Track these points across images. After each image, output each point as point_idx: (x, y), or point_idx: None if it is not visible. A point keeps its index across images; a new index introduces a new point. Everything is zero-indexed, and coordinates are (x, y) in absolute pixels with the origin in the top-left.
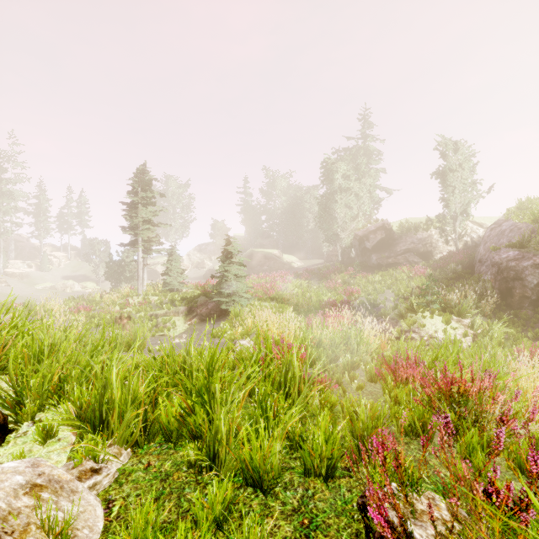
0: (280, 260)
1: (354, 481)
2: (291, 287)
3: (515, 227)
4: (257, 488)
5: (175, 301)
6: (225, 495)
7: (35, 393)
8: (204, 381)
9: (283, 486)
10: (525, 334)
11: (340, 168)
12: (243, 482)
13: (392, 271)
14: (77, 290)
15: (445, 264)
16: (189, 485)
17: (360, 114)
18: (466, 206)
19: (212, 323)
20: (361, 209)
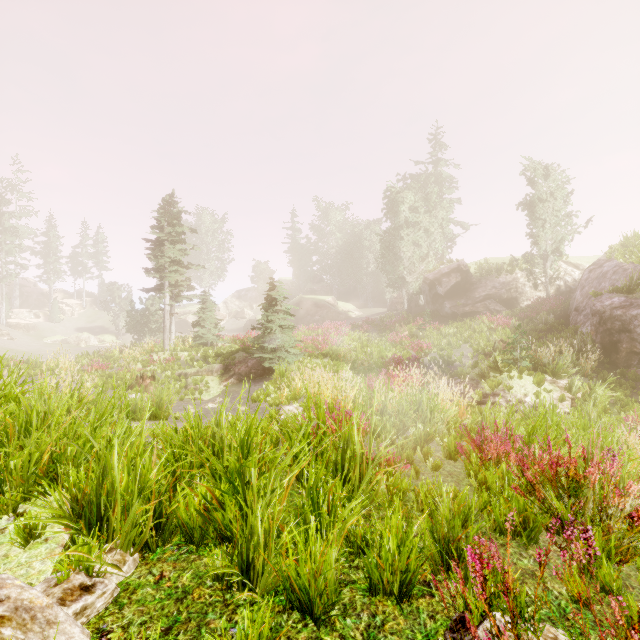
0: (335, 309)
1: (438, 602)
2: (348, 341)
3: (620, 268)
4: (306, 613)
5: (209, 357)
6: (260, 630)
7: (18, 478)
8: (235, 465)
9: (341, 610)
10: (636, 399)
11: (407, 198)
12: (287, 605)
13: (470, 322)
14: (93, 345)
15: (534, 312)
16: (214, 608)
17: (431, 133)
18: (559, 244)
19: (253, 384)
20: (432, 247)
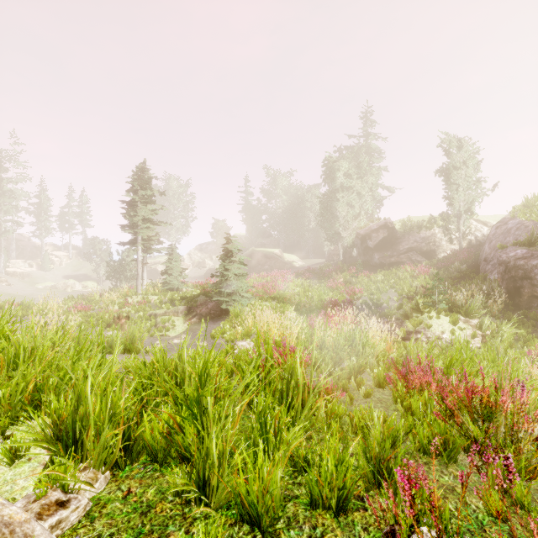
0: (281, 259)
1: (371, 515)
2: (293, 286)
3: (522, 225)
4: (254, 526)
5: (175, 300)
6: None
7: (6, 405)
8: (194, 394)
9: (286, 522)
10: (536, 335)
11: (342, 166)
12: (238, 519)
13: (395, 270)
14: (77, 290)
15: (449, 263)
16: (174, 521)
17: (362, 111)
18: (471, 204)
19: (212, 323)
20: (363, 207)
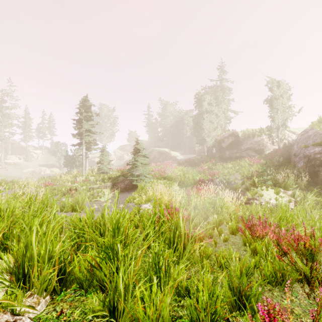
0: (170, 155)
1: None
2: (176, 171)
3: (317, 133)
4: None
5: (105, 179)
6: None
7: None
8: (108, 243)
9: None
10: None
11: (206, 98)
12: None
13: (239, 161)
14: (47, 173)
15: (272, 156)
16: None
17: (218, 65)
18: (285, 121)
19: (127, 193)
20: (219, 123)
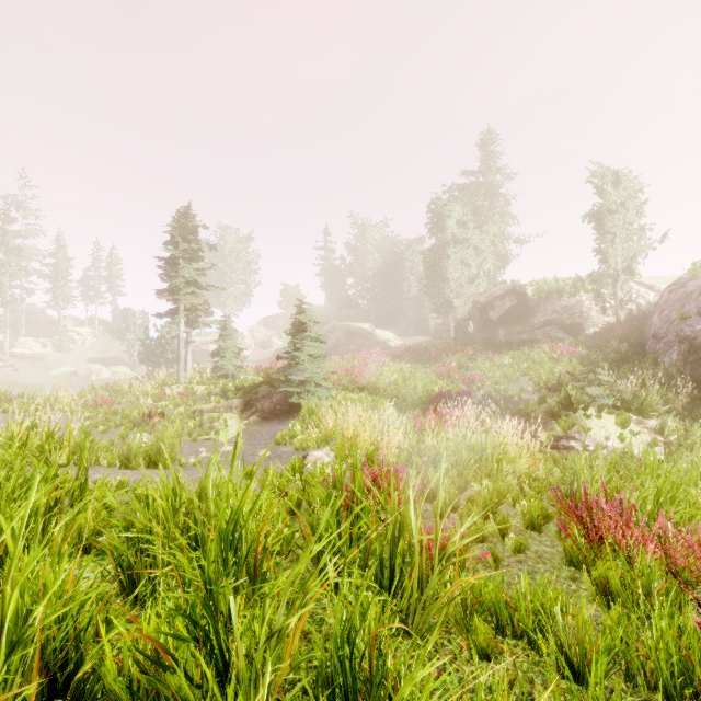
0: (373, 337)
1: None
2: (388, 373)
3: None
4: None
5: (228, 391)
6: None
7: None
8: (196, 595)
9: None
10: None
11: (454, 211)
12: None
13: (528, 351)
14: (105, 377)
15: (603, 340)
16: None
17: (481, 139)
18: (632, 261)
19: (278, 423)
20: (483, 267)
